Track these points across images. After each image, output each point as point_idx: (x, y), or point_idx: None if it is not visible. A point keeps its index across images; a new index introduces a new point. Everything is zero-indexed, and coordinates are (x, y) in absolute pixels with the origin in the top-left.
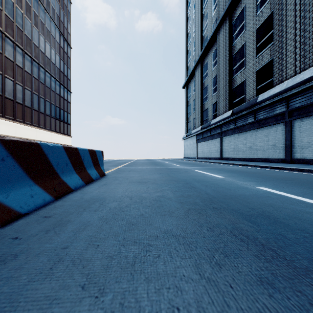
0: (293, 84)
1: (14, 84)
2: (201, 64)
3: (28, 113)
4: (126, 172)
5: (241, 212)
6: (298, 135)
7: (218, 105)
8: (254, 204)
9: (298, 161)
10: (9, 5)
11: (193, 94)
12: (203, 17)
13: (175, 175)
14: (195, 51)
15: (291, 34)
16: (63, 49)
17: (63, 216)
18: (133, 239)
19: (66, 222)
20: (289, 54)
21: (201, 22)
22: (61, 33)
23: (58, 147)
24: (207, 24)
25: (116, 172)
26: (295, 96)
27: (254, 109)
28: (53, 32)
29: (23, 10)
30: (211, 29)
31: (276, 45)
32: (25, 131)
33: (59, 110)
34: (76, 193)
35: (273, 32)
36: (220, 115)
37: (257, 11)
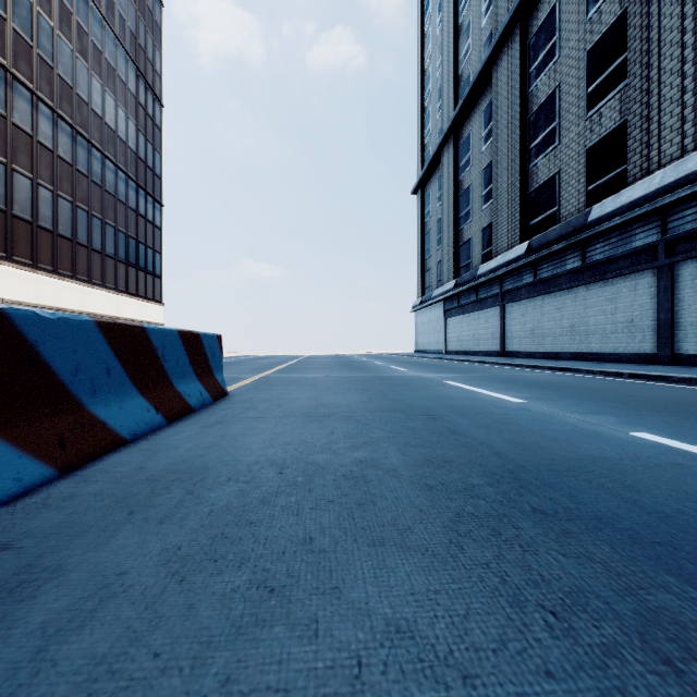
0: (679, 177)
1: (35, 186)
2: (455, 139)
3: (66, 252)
4: (280, 387)
5: (631, 528)
6: (689, 299)
7: (496, 231)
8: (653, 494)
9: (690, 360)
10: (22, 8)
11: (438, 208)
12: (460, 32)
13: (400, 395)
14: (442, 110)
15: (673, 60)
16: (145, 108)
17: (49, 545)
18: (263, 690)
19: (42, 577)
20: (668, 106)
21: (455, 42)
22: (141, 71)
23: (79, 324)
24: (469, 47)
25: (256, 387)
26: (682, 205)
27: (582, 239)
28: (122, 70)
29: (53, 20)
30: (477, 57)
31: (635, 86)
32: (58, 291)
33: (136, 245)
34: (132, 450)
35: (628, 57)
36: (500, 254)
37: (589, 10)
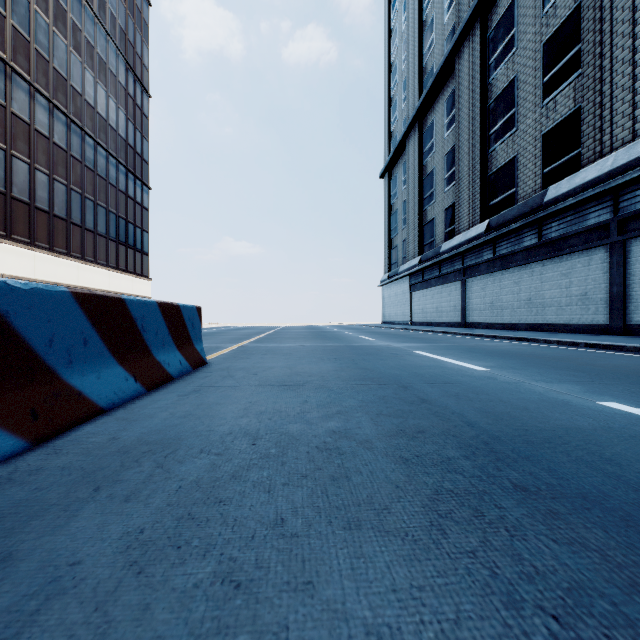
0: (630, 159)
1: (32, 170)
2: (419, 126)
3: (61, 231)
4: (256, 356)
5: (621, 508)
6: (639, 273)
7: (458, 211)
8: (636, 468)
9: None
10: (21, 6)
11: (403, 190)
12: (424, 28)
13: (370, 364)
14: (408, 99)
15: (624, 50)
16: (134, 98)
17: (3, 527)
18: None
19: None
20: (620, 93)
21: (419, 37)
22: (130, 65)
23: (54, 295)
24: (433, 41)
25: (234, 356)
26: (633, 185)
27: (538, 218)
28: (113, 64)
29: (49, 18)
30: (440, 50)
31: (589, 75)
32: (53, 267)
33: (126, 224)
34: (108, 420)
35: (582, 48)
36: (462, 233)
37: (545, 5)
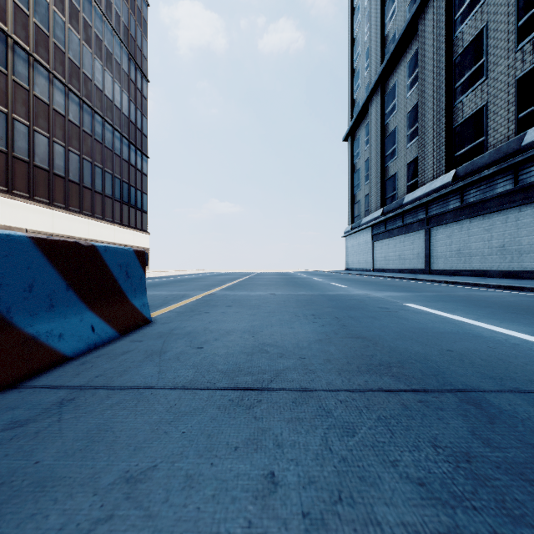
0: None
1: (51, 143)
2: (381, 90)
3: (75, 193)
4: (218, 309)
5: None
6: None
7: (421, 164)
8: None
9: None
10: (42, 7)
11: (366, 150)
12: None
13: (364, 327)
14: (370, 67)
15: None
16: (135, 83)
17: None
18: None
19: None
20: None
21: (381, 8)
22: (132, 55)
23: None
24: (395, 10)
25: (193, 309)
26: None
27: (516, 162)
28: (118, 54)
29: (65, 16)
30: (402, 16)
31: None
32: (69, 223)
33: (128, 187)
34: None
35: None
36: (426, 184)
37: None
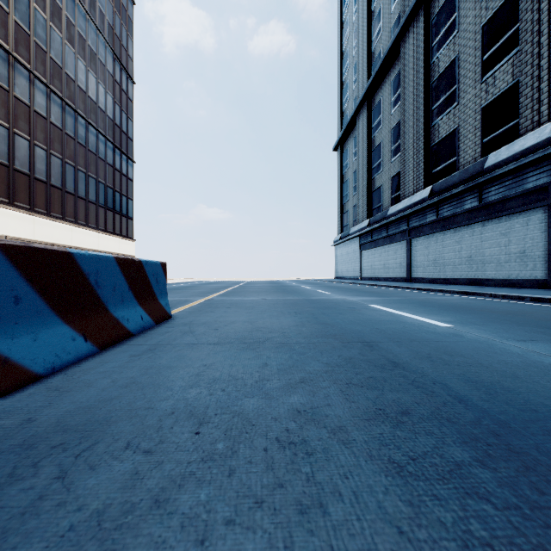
0: None
1: (32, 146)
2: (368, 105)
3: (57, 199)
4: (221, 309)
5: None
6: None
7: (403, 178)
8: None
9: None
10: (22, 4)
11: (354, 161)
12: (373, 17)
13: (330, 318)
14: (358, 81)
15: None
16: (120, 84)
17: None
18: None
19: None
20: None
21: (368, 26)
22: (117, 55)
23: None
24: (380, 29)
25: (199, 309)
26: None
27: (479, 183)
28: (102, 54)
29: (47, 14)
30: (387, 37)
31: (527, 51)
32: (50, 230)
33: (113, 193)
34: (37, 390)
35: (520, 27)
36: (407, 198)
37: None
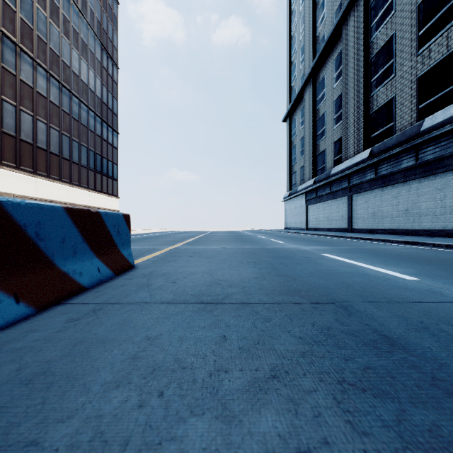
0: None
1: (35, 120)
2: (313, 81)
3: (55, 163)
4: (183, 258)
5: None
6: None
7: (345, 142)
8: None
9: None
10: (27, 4)
11: (301, 129)
12: (317, 6)
13: (289, 269)
14: (304, 61)
15: None
16: (107, 70)
17: None
18: None
19: None
20: None
21: (313, 14)
22: (104, 46)
23: None
24: (324, 16)
25: (163, 258)
26: None
27: (416, 144)
28: (92, 45)
29: (47, 12)
30: (330, 22)
31: None
32: (50, 189)
33: (101, 159)
34: None
35: None
36: (348, 159)
37: None
